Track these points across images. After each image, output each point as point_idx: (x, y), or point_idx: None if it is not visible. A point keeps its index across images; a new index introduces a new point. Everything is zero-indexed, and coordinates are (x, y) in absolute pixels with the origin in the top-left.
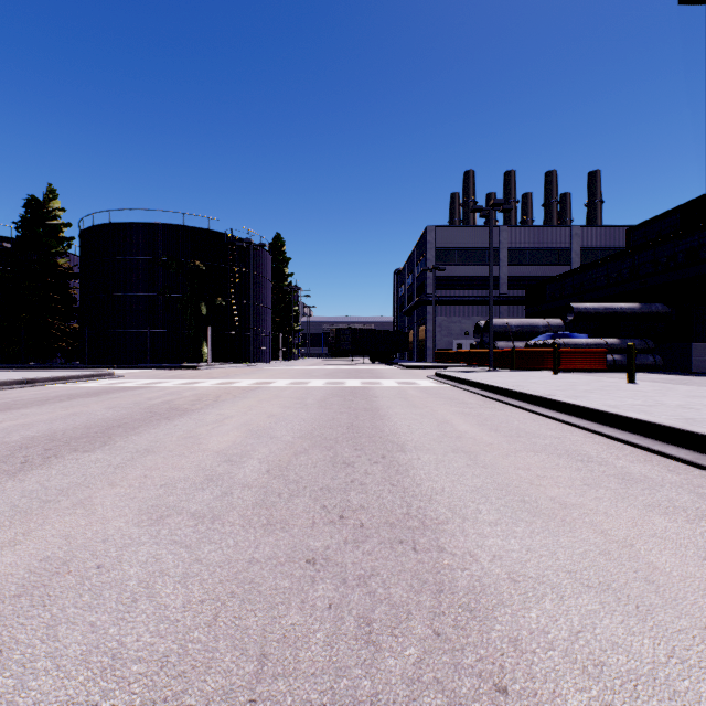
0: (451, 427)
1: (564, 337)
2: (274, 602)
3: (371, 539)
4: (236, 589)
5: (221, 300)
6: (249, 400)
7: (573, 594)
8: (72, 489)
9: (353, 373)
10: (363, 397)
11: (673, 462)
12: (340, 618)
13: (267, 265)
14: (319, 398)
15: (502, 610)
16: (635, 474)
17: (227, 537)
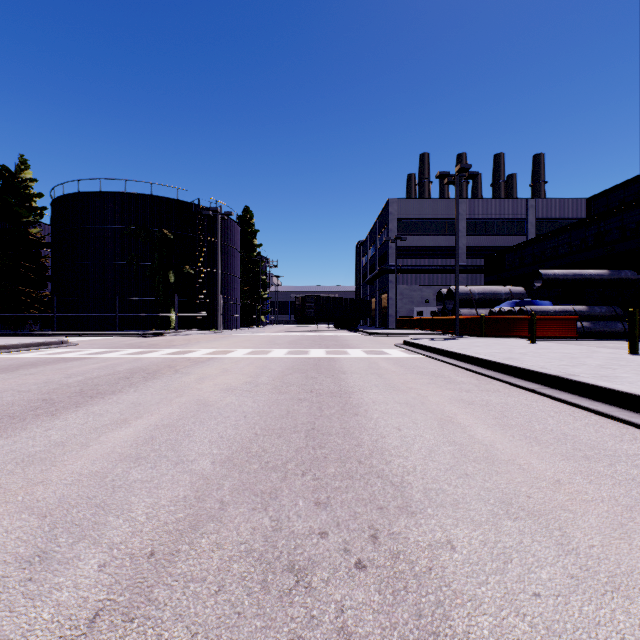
0: (463, 432)
1: (528, 304)
2: None
3: None
4: None
5: (189, 268)
6: (189, 378)
7: None
8: None
9: (318, 340)
10: (328, 373)
11: None
12: None
13: (235, 235)
14: (275, 375)
15: None
16: None
17: None
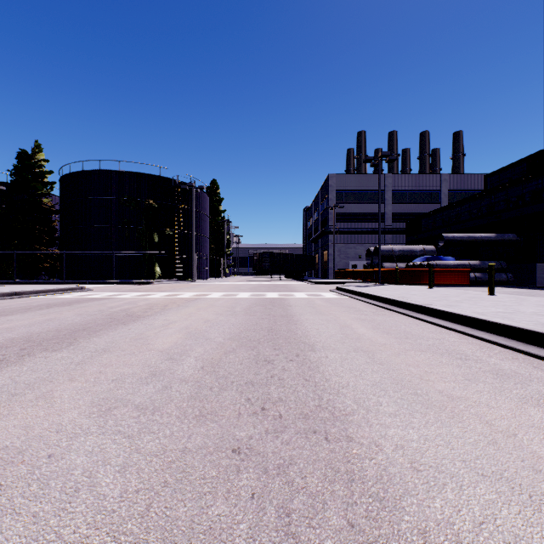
0: (351, 330)
1: (436, 259)
2: (202, 492)
3: (288, 430)
4: (169, 478)
5: (169, 231)
6: (190, 309)
7: (470, 483)
8: (37, 383)
9: (272, 287)
10: (280, 306)
11: (536, 360)
12: (262, 508)
13: (205, 203)
14: (245, 307)
15: (409, 500)
16: (507, 370)
17: (164, 428)
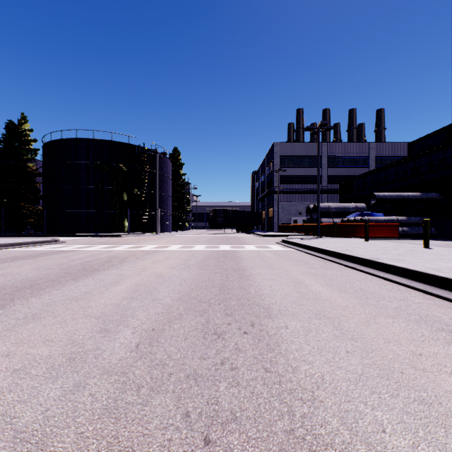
0: (306, 288)
1: (367, 215)
2: None
3: None
4: None
5: (137, 191)
6: (146, 262)
7: None
8: None
9: (225, 239)
10: (232, 259)
11: None
12: None
13: (168, 167)
14: (199, 260)
15: None
16: None
17: None
